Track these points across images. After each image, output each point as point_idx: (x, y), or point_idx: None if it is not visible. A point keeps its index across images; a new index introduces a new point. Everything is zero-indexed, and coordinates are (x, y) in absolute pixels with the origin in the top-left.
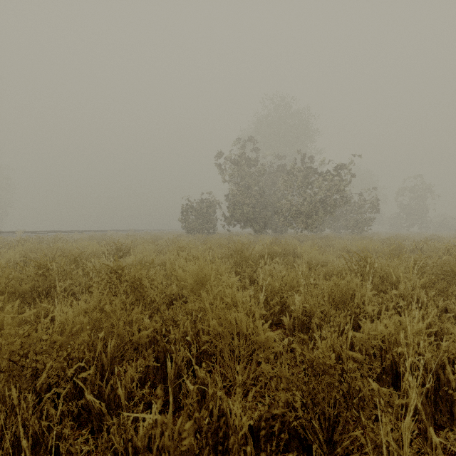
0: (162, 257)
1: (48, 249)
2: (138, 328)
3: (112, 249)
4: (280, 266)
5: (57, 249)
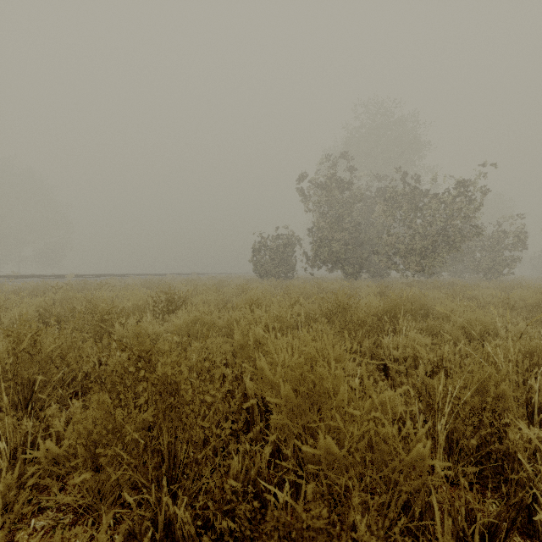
0: (227, 316)
1: (80, 299)
2: (164, 521)
3: (162, 301)
4: (423, 337)
5: (91, 299)
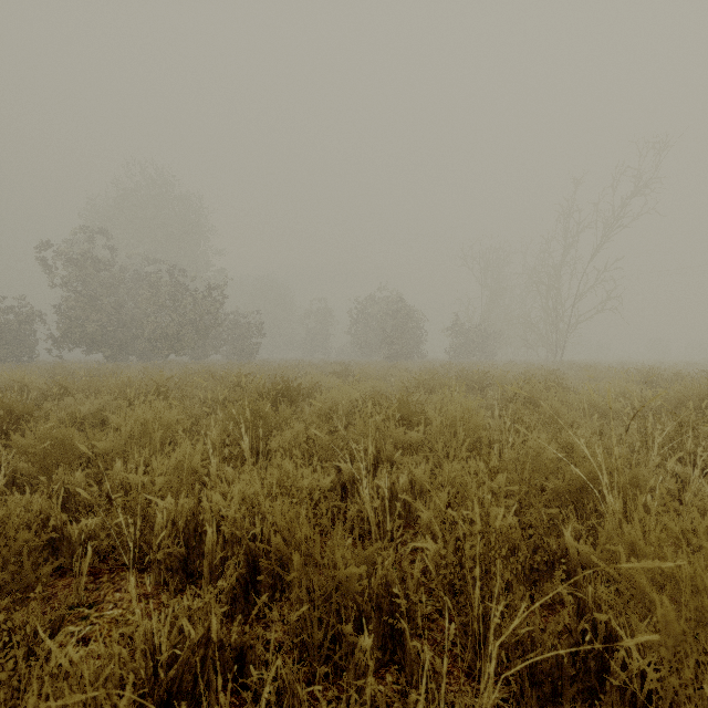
0: None
1: None
2: None
3: None
4: None
5: None
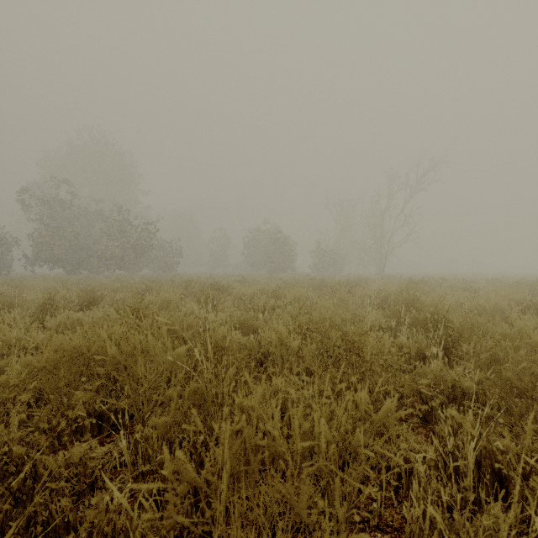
0: None
1: None
2: None
3: None
4: None
5: None
